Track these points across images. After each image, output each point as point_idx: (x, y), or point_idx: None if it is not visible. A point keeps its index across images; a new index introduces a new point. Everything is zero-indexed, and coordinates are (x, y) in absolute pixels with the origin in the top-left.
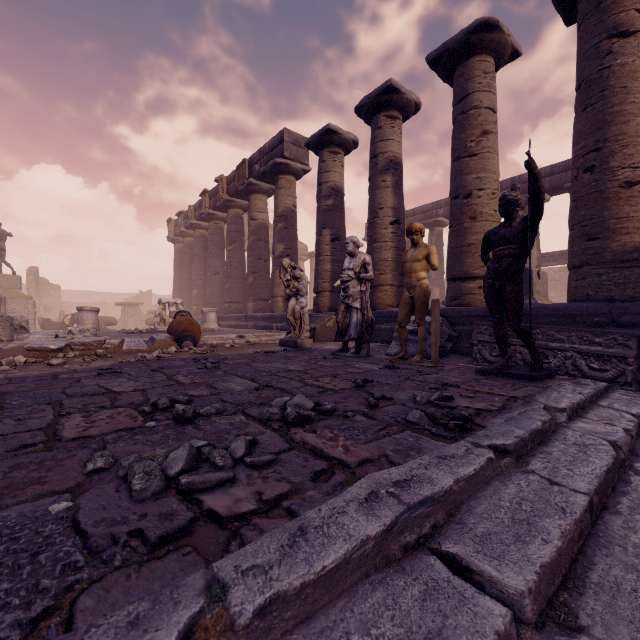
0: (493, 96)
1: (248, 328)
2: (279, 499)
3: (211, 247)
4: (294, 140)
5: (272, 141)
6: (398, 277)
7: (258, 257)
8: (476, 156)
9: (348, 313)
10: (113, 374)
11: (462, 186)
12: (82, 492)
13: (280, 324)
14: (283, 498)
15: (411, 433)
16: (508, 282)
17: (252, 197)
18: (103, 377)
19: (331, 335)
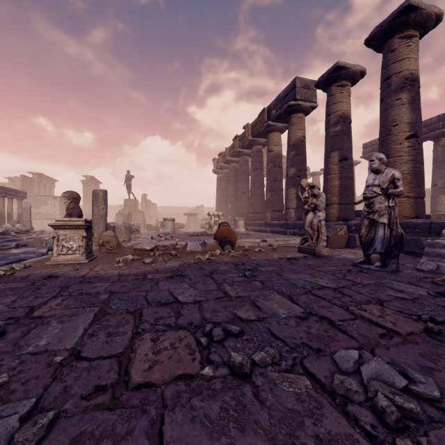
0: None
1: (267, 232)
2: None
3: (240, 174)
4: (304, 84)
5: (286, 89)
6: (415, 189)
7: (274, 179)
8: None
9: (372, 228)
10: (179, 277)
11: None
12: None
13: (292, 230)
14: None
15: None
16: None
17: (269, 135)
18: (173, 280)
19: (342, 242)
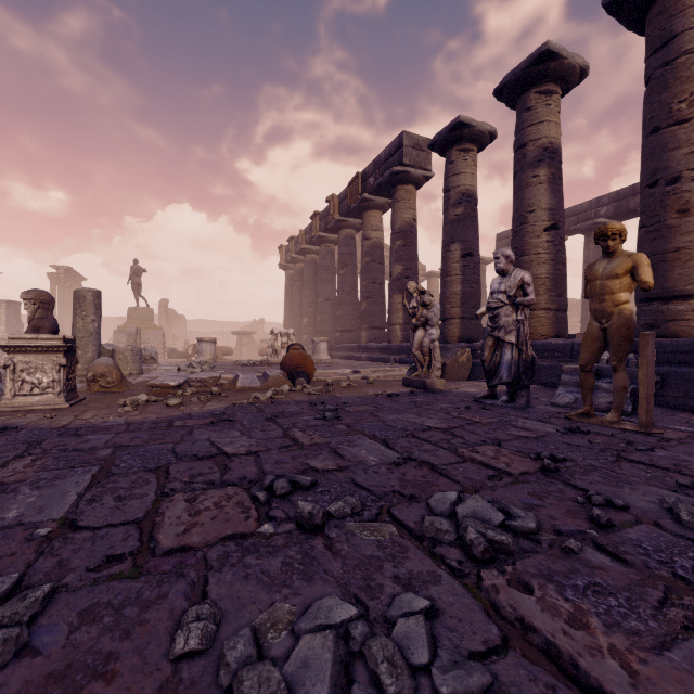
0: None
1: (362, 360)
2: None
3: (322, 272)
4: (414, 143)
5: (389, 148)
6: (556, 298)
7: (372, 280)
8: (688, 122)
9: (498, 349)
10: (226, 423)
11: (664, 168)
12: None
13: (398, 356)
14: None
15: None
16: None
17: (366, 214)
18: (215, 427)
19: (464, 372)
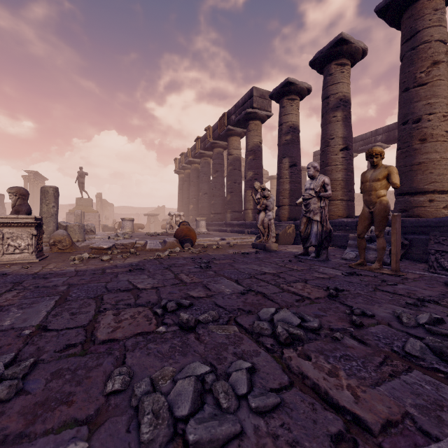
0: (444, 29)
1: (227, 232)
2: None
3: (202, 176)
4: (260, 94)
5: (244, 97)
6: (347, 193)
7: (234, 181)
8: (426, 85)
9: (309, 224)
10: (138, 270)
11: (411, 113)
12: (98, 426)
13: (250, 229)
14: None
15: (422, 375)
16: None
17: (230, 139)
18: (132, 273)
19: (290, 239)
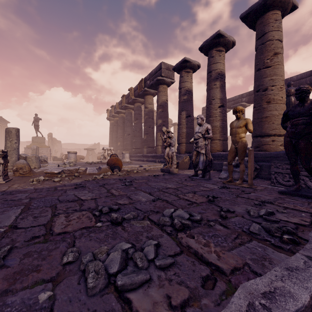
0: (280, 33)
1: (144, 161)
2: (183, 306)
3: (126, 122)
4: (167, 67)
5: (156, 68)
6: (223, 135)
7: (149, 126)
8: (270, 67)
9: (198, 156)
10: (81, 188)
11: (261, 84)
12: (59, 282)
13: (160, 159)
14: (186, 305)
15: (257, 243)
16: (301, 139)
17: (146, 97)
18: (77, 189)
19: (186, 166)
